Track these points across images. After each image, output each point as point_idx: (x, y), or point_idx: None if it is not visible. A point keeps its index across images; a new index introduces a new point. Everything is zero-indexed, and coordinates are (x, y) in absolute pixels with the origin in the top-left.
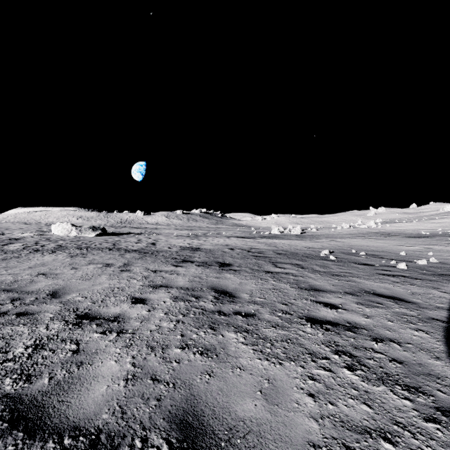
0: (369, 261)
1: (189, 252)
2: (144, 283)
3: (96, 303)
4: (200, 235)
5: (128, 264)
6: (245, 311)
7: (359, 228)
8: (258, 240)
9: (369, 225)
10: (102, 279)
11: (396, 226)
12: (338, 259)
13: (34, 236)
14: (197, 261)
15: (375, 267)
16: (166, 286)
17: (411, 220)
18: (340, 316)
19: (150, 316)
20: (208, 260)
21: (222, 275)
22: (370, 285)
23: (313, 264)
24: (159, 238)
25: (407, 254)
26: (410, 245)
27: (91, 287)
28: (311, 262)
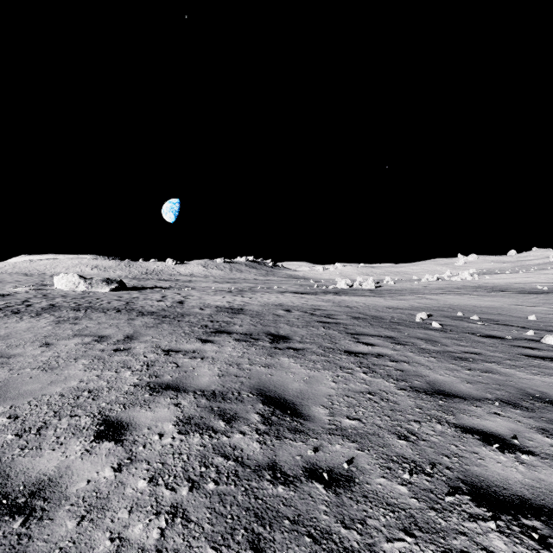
0: (492, 330)
1: (227, 316)
2: (141, 378)
3: (24, 436)
4: (245, 289)
5: (132, 336)
6: (327, 463)
7: (450, 281)
8: (321, 296)
9: (462, 277)
10: (75, 368)
11: (498, 278)
12: (445, 327)
13: (29, 291)
14: (238, 333)
15: (509, 342)
16: (177, 387)
17: (516, 270)
18: (536, 476)
19: (113, 489)
20: (254, 330)
21: (276, 361)
22: (530, 382)
23: (412, 336)
24: (191, 294)
25: (537, 318)
26: (532, 304)
27: (44, 387)
28: (409, 333)
